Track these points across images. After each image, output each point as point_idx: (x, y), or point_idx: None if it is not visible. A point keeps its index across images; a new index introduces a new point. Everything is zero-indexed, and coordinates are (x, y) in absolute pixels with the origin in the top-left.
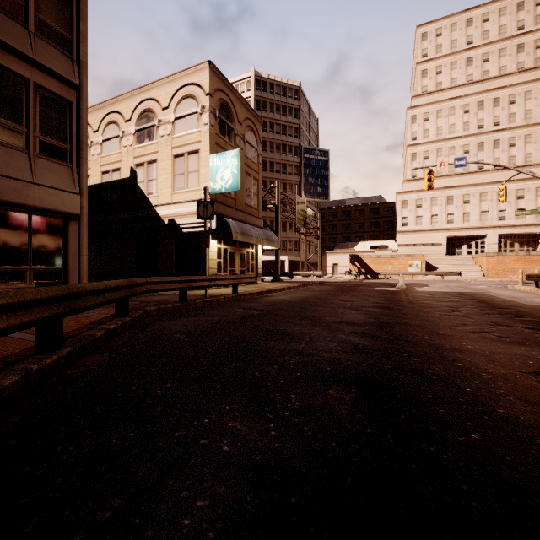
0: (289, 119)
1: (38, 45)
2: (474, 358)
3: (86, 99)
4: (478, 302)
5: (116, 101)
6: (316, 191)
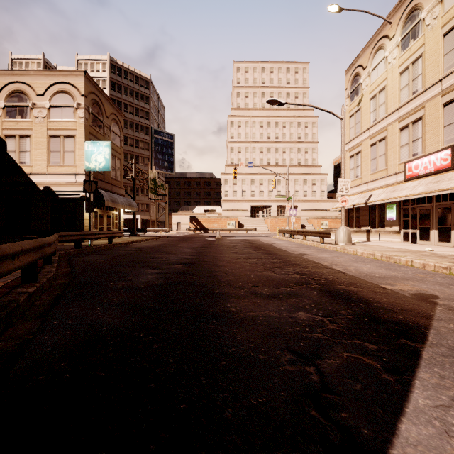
0: (142, 104)
1: None
2: (224, 257)
3: None
4: (249, 243)
5: None
6: (164, 165)
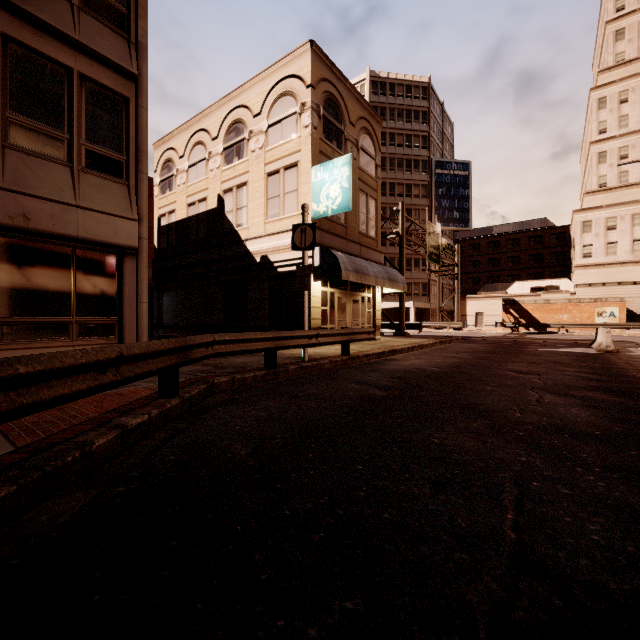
0: (415, 126)
1: (83, 22)
2: None
3: (146, 94)
4: None
5: (202, 117)
6: (452, 217)
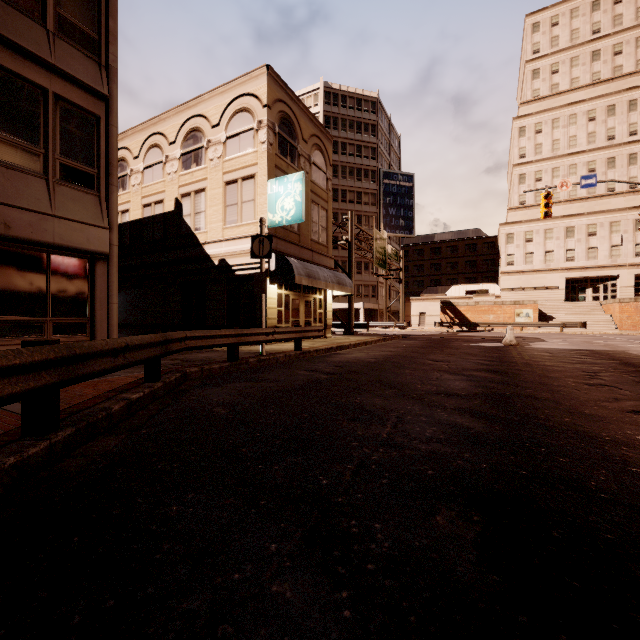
0: (365, 137)
1: (58, 47)
2: None
3: (116, 113)
4: (623, 364)
5: (158, 121)
6: (398, 225)
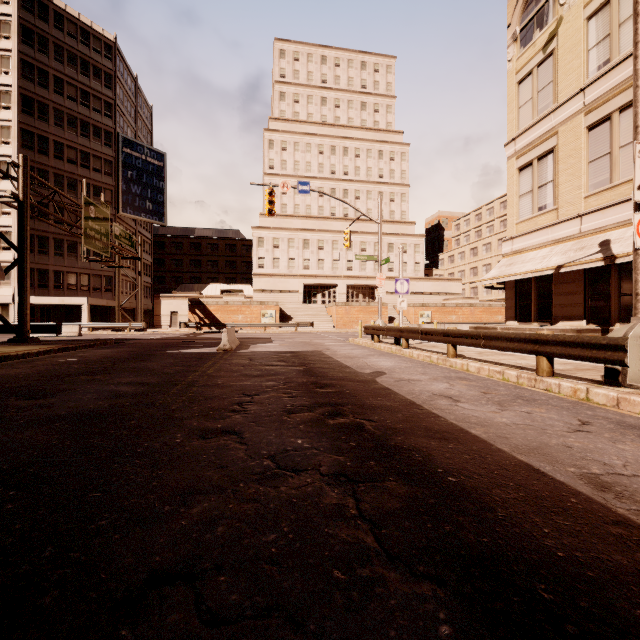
0: (96, 85)
1: None
2: None
3: None
4: (302, 373)
5: None
6: (145, 207)
